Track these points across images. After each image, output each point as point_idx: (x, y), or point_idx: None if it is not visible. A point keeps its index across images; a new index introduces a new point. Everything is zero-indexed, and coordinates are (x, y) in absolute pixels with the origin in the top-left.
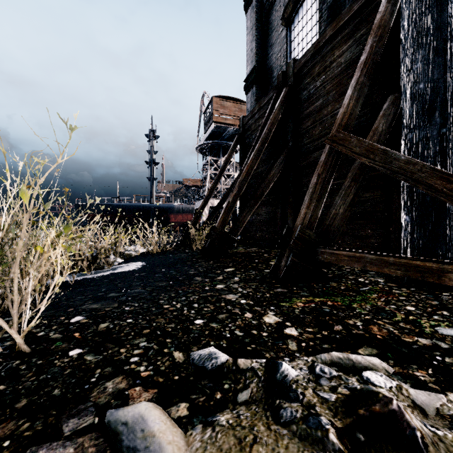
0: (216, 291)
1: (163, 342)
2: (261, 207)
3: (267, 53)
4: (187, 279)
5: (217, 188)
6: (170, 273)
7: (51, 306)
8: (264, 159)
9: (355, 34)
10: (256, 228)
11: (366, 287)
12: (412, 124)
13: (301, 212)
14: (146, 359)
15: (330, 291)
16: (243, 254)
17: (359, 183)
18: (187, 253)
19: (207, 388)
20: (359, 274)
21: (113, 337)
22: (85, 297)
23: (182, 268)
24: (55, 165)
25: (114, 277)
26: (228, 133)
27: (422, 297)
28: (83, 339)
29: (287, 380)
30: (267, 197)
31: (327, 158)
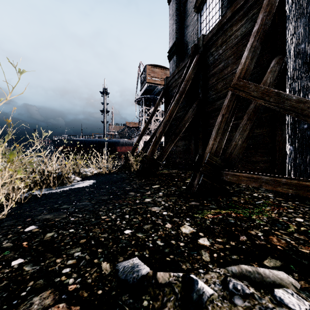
0: (145, 204)
1: (95, 252)
2: (179, 141)
3: (183, 32)
4: (123, 193)
5: (149, 128)
6: (111, 189)
7: (15, 216)
8: (181, 107)
9: (248, 14)
10: (176, 156)
11: (260, 200)
12: (295, 75)
13: (210, 143)
14: (77, 270)
15: (233, 204)
16: (166, 174)
17: (253, 122)
18: (127, 173)
19: (126, 306)
20: (253, 190)
21: (54, 247)
22: (44, 208)
23: (121, 185)
24: (4, 101)
25: (70, 192)
26: (157, 90)
27: (306, 210)
28: (28, 248)
29: (202, 300)
30: (183, 133)
31: (229, 103)
